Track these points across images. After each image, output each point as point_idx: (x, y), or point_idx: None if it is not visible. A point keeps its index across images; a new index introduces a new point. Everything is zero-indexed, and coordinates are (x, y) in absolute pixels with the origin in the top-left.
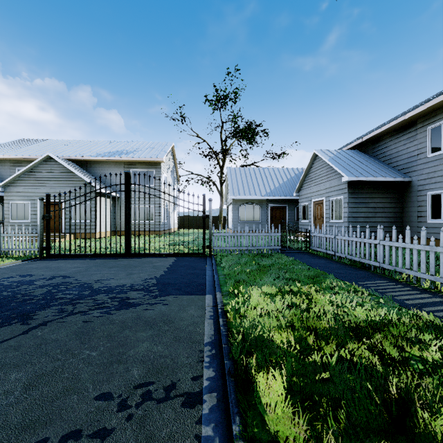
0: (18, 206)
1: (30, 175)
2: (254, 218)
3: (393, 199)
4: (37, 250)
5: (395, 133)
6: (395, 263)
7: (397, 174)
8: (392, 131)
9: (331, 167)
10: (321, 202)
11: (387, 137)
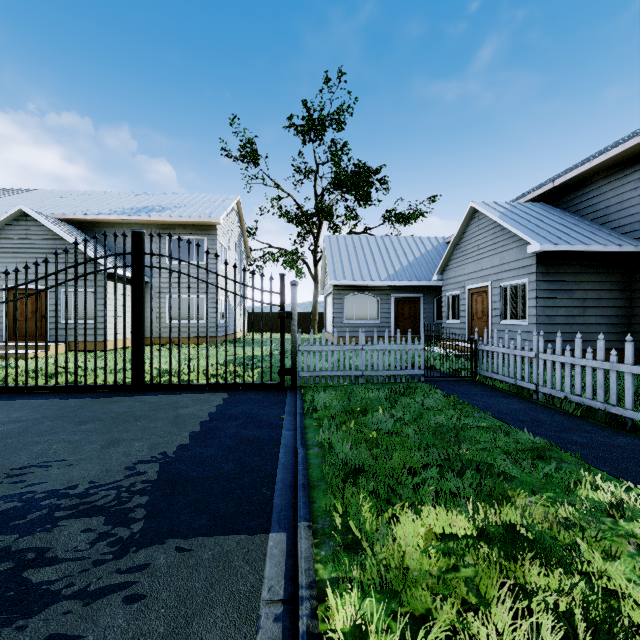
0: None
1: None
2: (368, 316)
3: (615, 284)
4: None
5: (616, 171)
6: None
7: (624, 239)
8: (609, 166)
9: (504, 230)
10: (484, 290)
11: (601, 178)
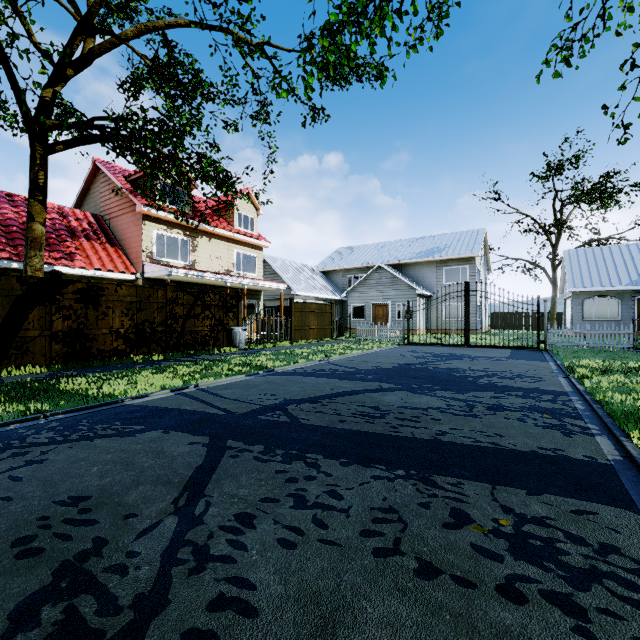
0: (356, 308)
1: (365, 283)
2: (608, 315)
3: None
4: (401, 339)
5: None
6: None
7: None
8: None
9: None
10: None
11: None
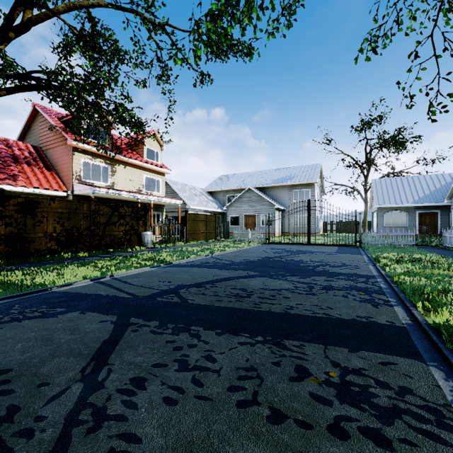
0: (233, 218)
1: (239, 200)
2: (400, 223)
3: None
4: (264, 240)
5: None
6: None
7: None
8: None
9: None
10: None
11: None
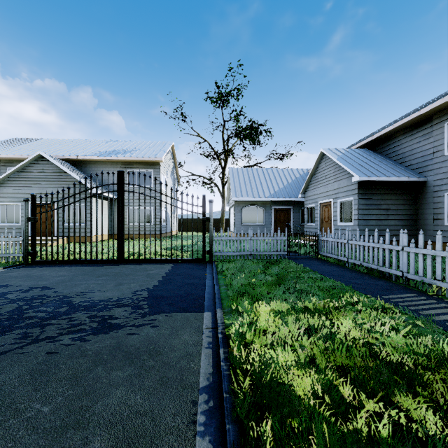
0: (7, 208)
1: (20, 175)
2: (257, 221)
3: (407, 201)
4: (22, 256)
5: (408, 130)
6: (423, 273)
7: (411, 173)
8: (405, 128)
9: (340, 167)
10: (329, 204)
11: (400, 134)
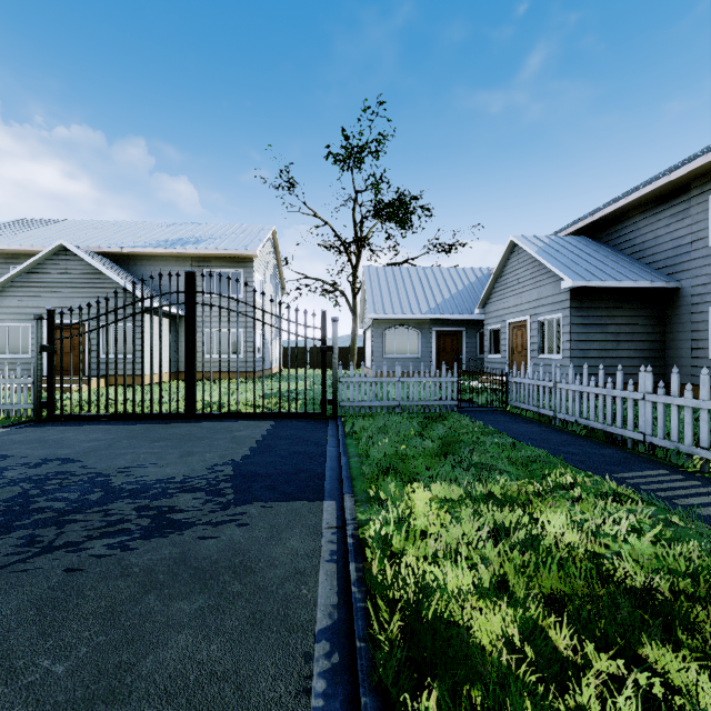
0: (10, 331)
1: (30, 278)
2: (409, 351)
3: (648, 319)
4: (31, 408)
5: (651, 207)
6: (677, 436)
7: (656, 275)
8: (645, 202)
9: (542, 265)
10: (523, 324)
11: (637, 213)
